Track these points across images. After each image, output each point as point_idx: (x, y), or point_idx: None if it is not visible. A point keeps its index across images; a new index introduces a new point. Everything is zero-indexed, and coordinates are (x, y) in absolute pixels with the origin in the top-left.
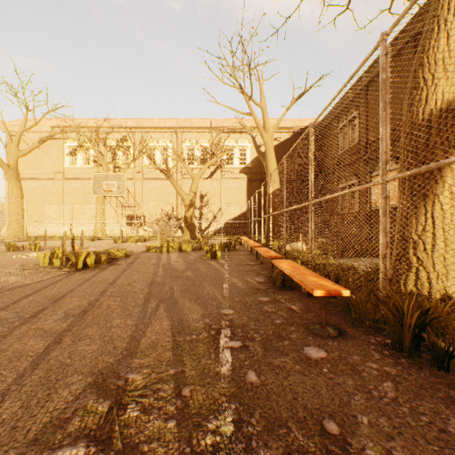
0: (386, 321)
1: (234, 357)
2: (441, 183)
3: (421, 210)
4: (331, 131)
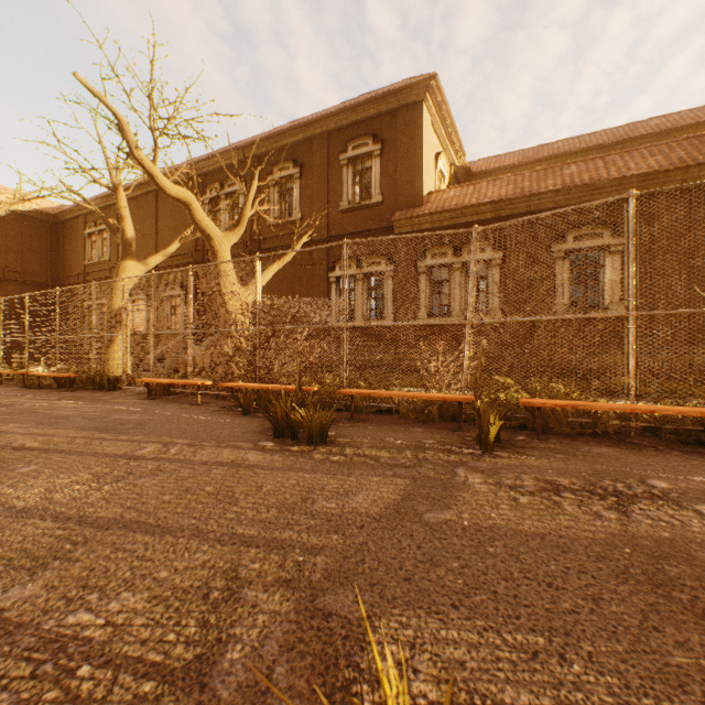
0: (92, 382)
1: (34, 396)
2: (118, 337)
3: (112, 346)
4: (77, 230)
